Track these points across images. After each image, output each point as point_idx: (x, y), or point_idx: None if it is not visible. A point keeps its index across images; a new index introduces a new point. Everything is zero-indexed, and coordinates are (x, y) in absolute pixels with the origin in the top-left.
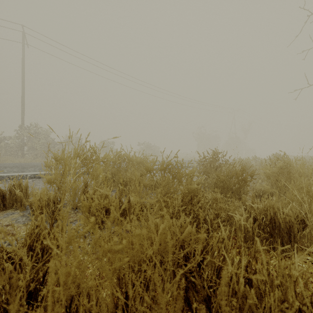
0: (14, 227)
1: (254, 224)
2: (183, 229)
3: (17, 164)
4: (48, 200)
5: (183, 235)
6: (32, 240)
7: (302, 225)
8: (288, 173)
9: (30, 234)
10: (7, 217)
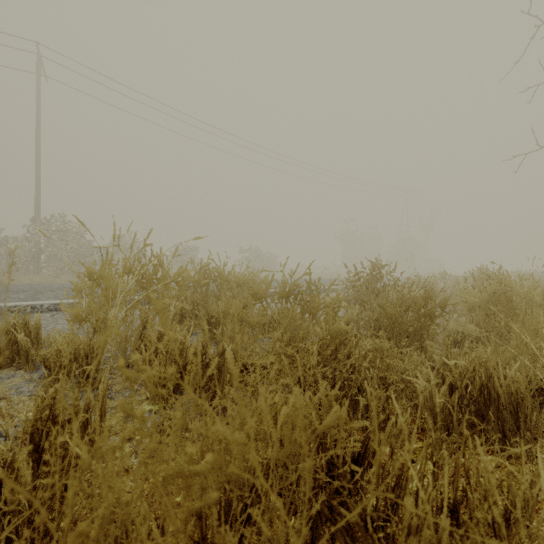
0: (12, 403)
1: (449, 395)
2: (323, 409)
3: (26, 285)
4: (76, 351)
5: (324, 424)
6: (38, 432)
7: (540, 398)
8: (507, 303)
9: (34, 420)
10: (1, 383)
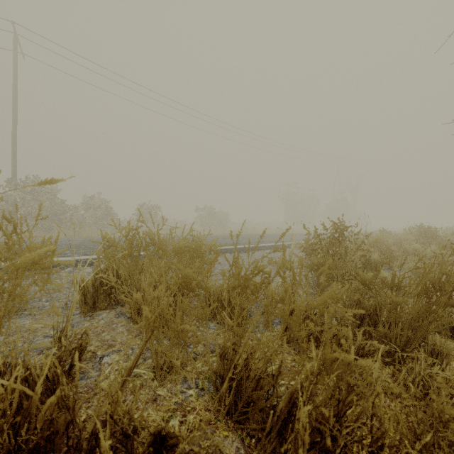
0: None
1: None
2: None
3: None
4: None
5: None
6: None
7: None
8: None
9: None
10: None
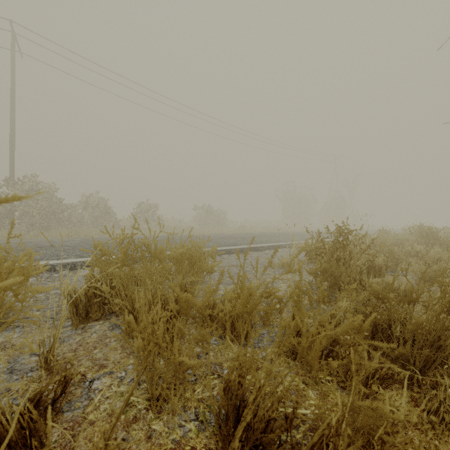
0: None
1: None
2: None
3: None
4: None
5: None
6: None
7: None
8: None
9: None
10: None
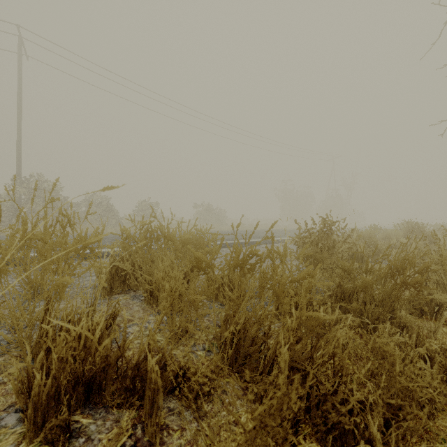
0: None
1: None
2: None
3: None
4: None
5: None
6: None
7: None
8: None
9: None
10: None
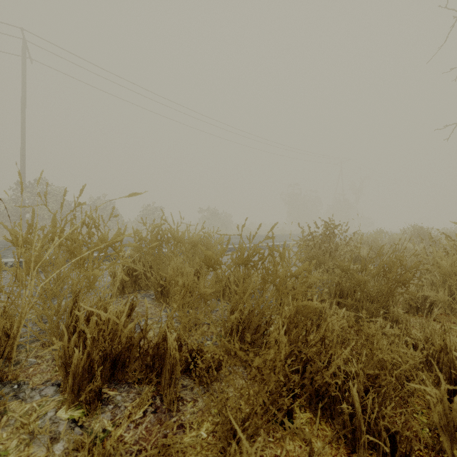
0: None
1: (452, 394)
2: None
3: (2, 242)
4: None
5: None
6: None
7: None
8: None
9: None
10: None
